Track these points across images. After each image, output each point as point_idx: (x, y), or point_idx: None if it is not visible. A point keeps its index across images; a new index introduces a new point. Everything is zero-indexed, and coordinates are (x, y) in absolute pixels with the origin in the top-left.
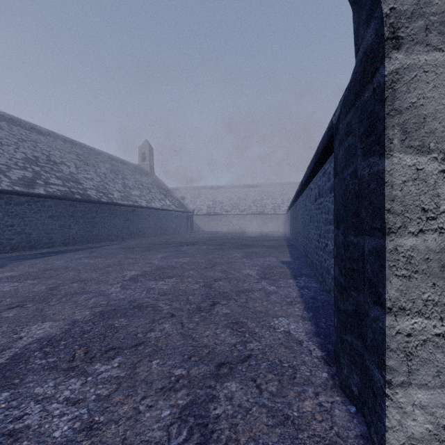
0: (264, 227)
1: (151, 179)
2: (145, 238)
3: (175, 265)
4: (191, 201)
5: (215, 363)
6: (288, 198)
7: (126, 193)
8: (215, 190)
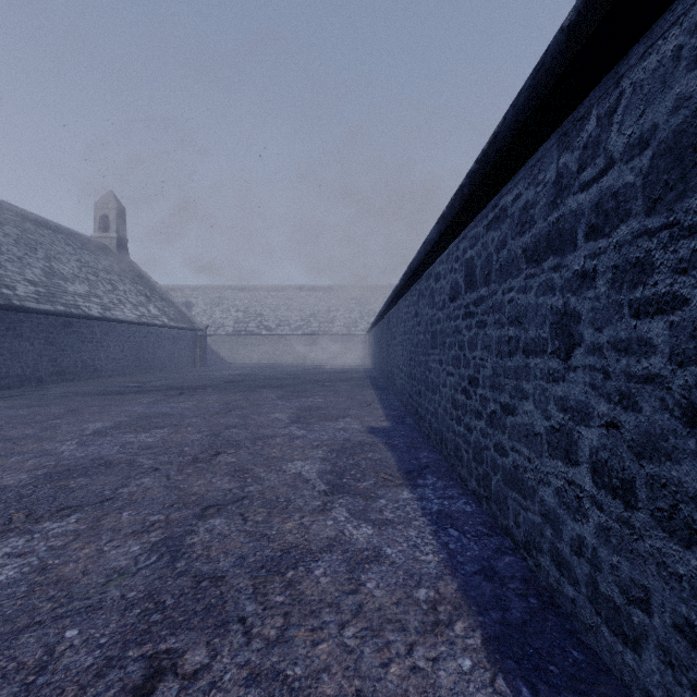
0: (332, 355)
1: (119, 265)
2: (98, 379)
3: (116, 456)
4: (205, 312)
5: None
6: (370, 310)
7: (53, 288)
8: (250, 294)
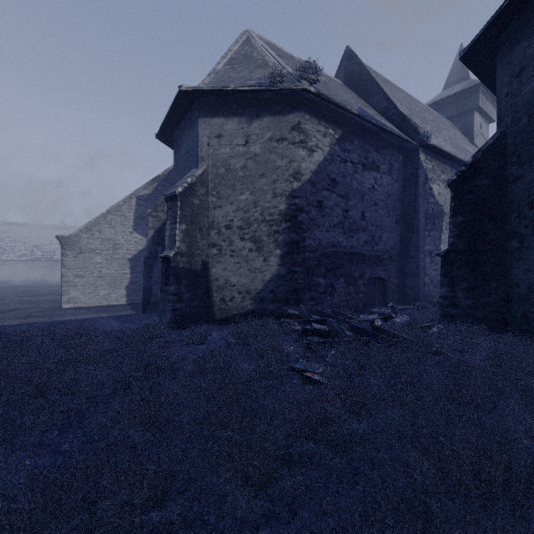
0: (53, 274)
1: None
2: None
3: None
4: None
5: (30, 308)
6: None
7: None
8: None
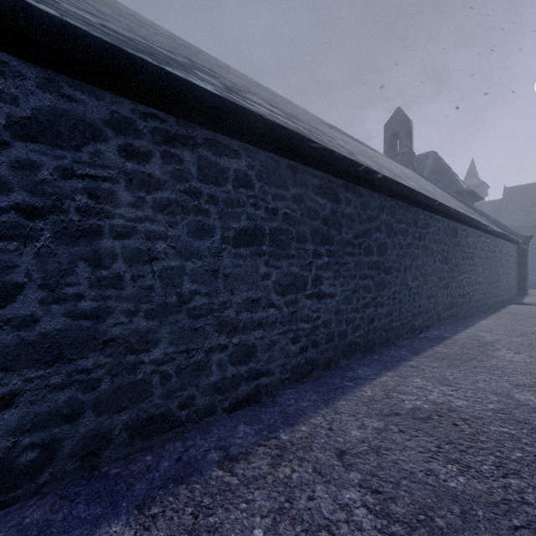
0: None
1: None
2: None
3: None
4: None
5: None
6: None
7: None
8: None
